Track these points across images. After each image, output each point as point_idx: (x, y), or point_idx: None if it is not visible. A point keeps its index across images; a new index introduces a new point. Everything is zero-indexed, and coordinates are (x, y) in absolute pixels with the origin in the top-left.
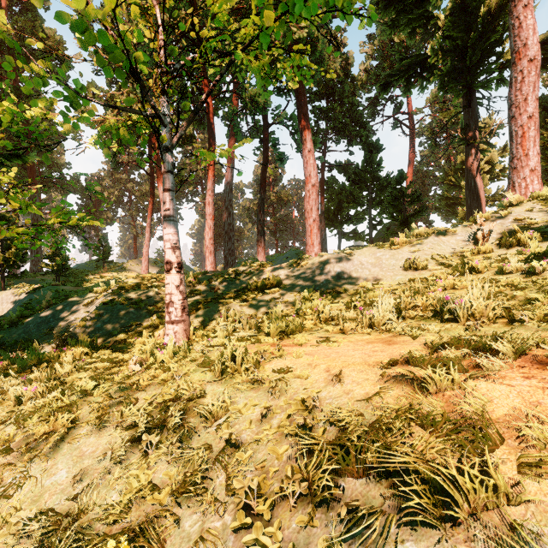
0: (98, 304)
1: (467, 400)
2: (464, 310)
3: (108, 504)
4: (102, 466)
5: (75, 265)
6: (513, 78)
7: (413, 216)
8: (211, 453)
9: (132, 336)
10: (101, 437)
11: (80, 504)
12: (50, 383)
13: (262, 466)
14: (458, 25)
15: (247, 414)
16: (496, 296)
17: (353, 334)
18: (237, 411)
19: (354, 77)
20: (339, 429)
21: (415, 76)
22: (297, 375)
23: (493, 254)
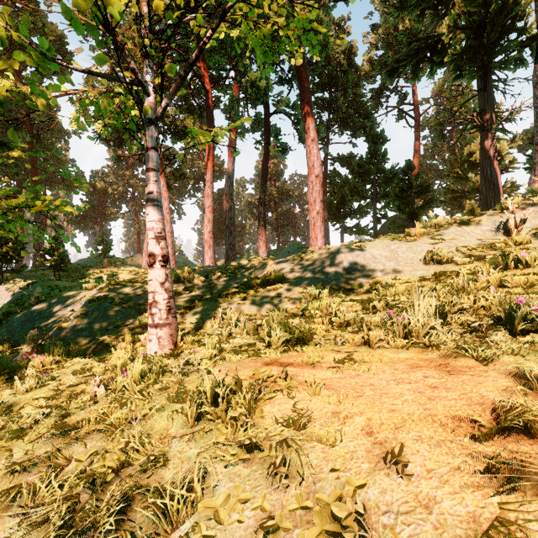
0: (84, 301)
1: None
2: None
3: None
4: None
5: (78, 260)
6: None
7: (421, 208)
8: None
9: (116, 339)
10: None
11: None
12: None
13: None
14: None
15: (230, 525)
16: None
17: (382, 348)
18: (213, 510)
19: (357, 67)
20: None
21: (424, 61)
22: (316, 436)
23: (532, 246)
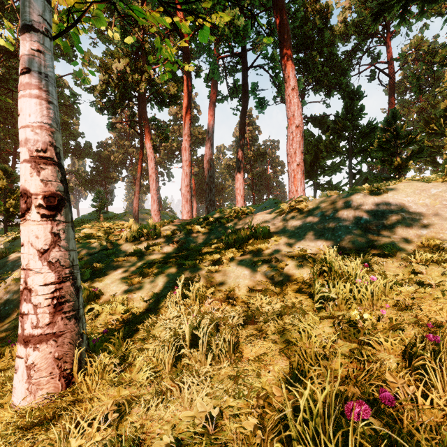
0: None
1: None
2: None
3: None
4: None
5: (82, 216)
6: None
7: (408, 159)
8: None
9: None
10: None
11: None
12: None
13: None
14: None
15: None
16: None
17: None
18: None
19: (332, 27)
20: None
21: (414, 0)
22: None
23: None
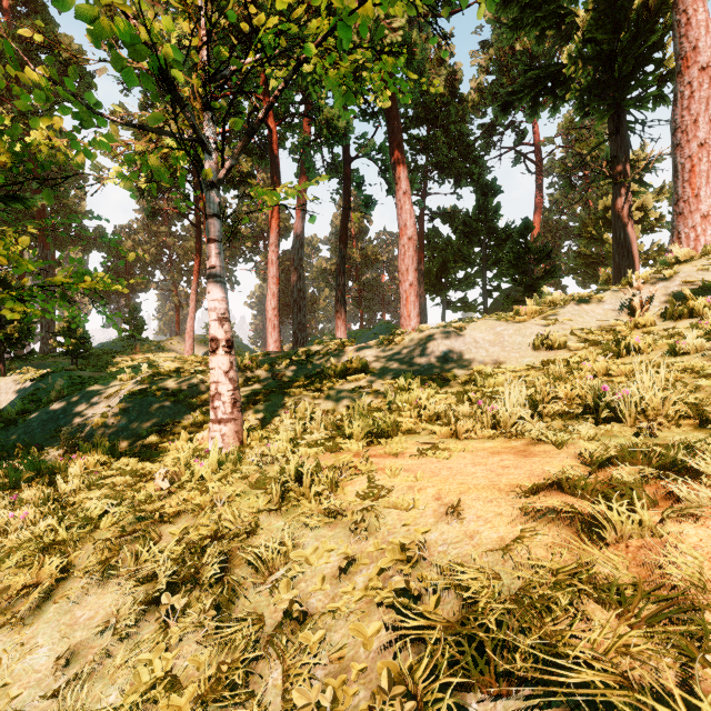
0: (122, 395)
1: (673, 558)
2: (631, 407)
3: (102, 710)
4: (100, 642)
5: (99, 344)
6: (678, 93)
7: (541, 279)
8: (261, 630)
9: (166, 440)
10: (104, 594)
11: (59, 709)
12: (46, 506)
13: (340, 656)
14: (604, 23)
15: (319, 566)
16: (675, 387)
17: (469, 439)
18: (303, 559)
19: (462, 97)
20: (461, 599)
21: (545, 94)
22: (393, 504)
23: (656, 328)
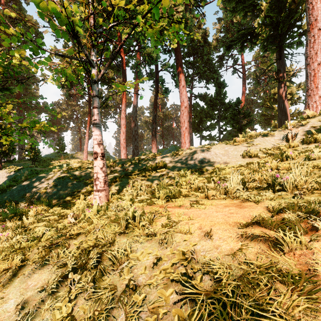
0: (54, 178)
1: (318, 261)
2: (290, 184)
3: None
4: (39, 297)
5: (45, 155)
6: (308, 40)
7: (245, 125)
8: (115, 293)
9: (74, 199)
10: (42, 273)
11: None
12: (17, 230)
13: (153, 307)
14: (274, 9)
15: (143, 261)
16: (310, 175)
17: (214, 199)
18: (136, 258)
19: (209, 43)
20: (213, 279)
21: (247, 41)
22: (178, 231)
23: (299, 148)
